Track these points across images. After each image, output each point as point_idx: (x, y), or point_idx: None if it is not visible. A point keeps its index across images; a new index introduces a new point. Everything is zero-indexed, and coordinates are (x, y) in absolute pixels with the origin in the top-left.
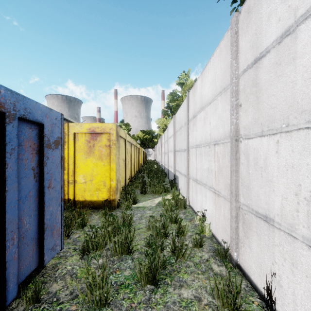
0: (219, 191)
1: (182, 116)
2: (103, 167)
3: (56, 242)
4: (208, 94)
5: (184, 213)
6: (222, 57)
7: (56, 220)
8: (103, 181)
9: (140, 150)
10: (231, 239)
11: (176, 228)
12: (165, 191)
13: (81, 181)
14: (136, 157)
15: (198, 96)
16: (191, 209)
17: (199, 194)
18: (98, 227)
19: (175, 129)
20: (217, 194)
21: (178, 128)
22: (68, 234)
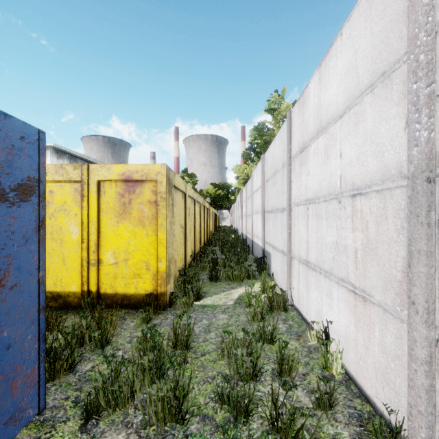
0: (368, 291)
1: (278, 154)
2: (145, 238)
3: (23, 402)
4: (335, 100)
5: (284, 320)
6: (377, 8)
7: (22, 356)
8: (146, 261)
9: (210, 211)
10: (409, 409)
11: (276, 361)
12: (249, 277)
13: (110, 262)
14: (203, 222)
15: (313, 111)
16: (296, 313)
17: (314, 289)
18: (119, 362)
19: (265, 176)
20: (363, 297)
21: (270, 175)
22: (71, 364)
